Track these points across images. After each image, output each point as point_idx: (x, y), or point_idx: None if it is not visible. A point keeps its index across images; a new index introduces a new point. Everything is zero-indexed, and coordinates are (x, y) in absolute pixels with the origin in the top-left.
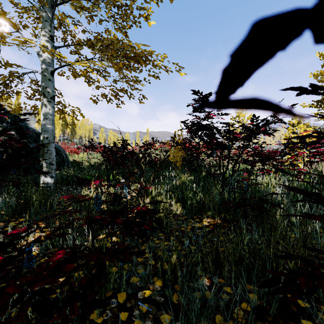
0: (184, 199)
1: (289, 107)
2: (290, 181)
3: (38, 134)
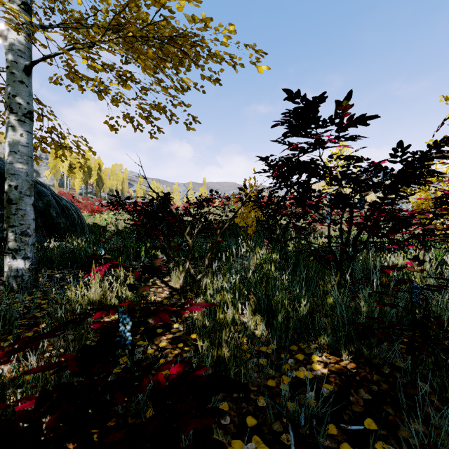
0: (270, 308)
1: None
2: None
3: None
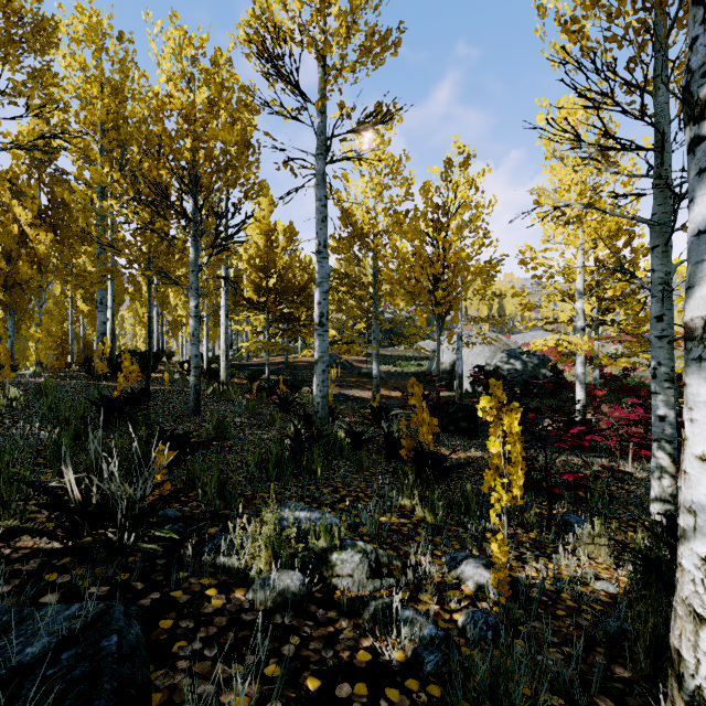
0: None
1: None
2: None
3: None
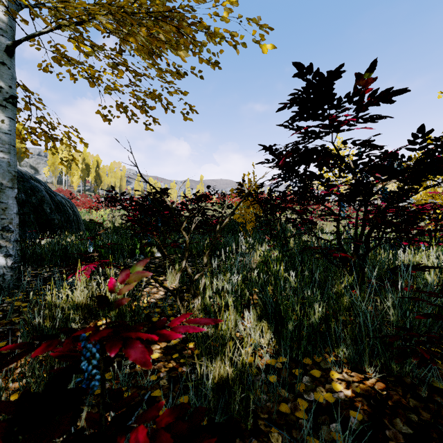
0: (279, 314)
1: None
2: None
3: (25, 179)
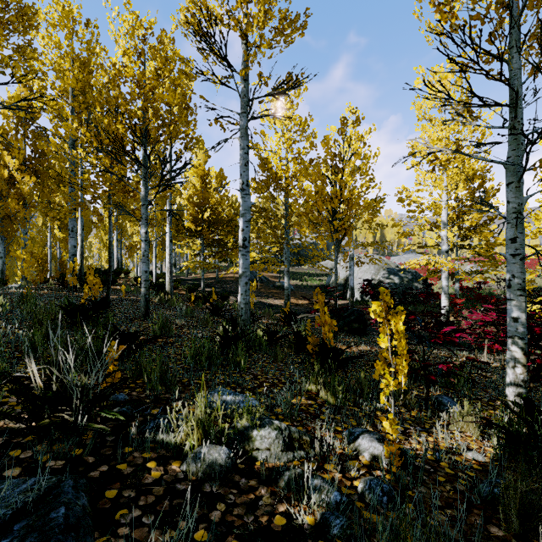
0: None
1: None
2: None
3: None
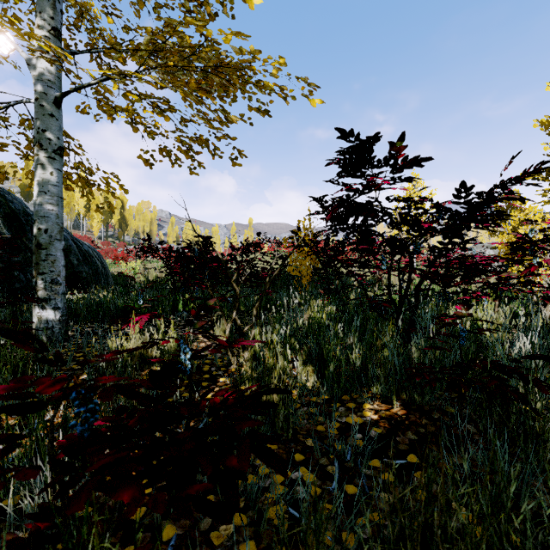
0: (322, 358)
1: (534, 167)
2: (528, 317)
3: None
